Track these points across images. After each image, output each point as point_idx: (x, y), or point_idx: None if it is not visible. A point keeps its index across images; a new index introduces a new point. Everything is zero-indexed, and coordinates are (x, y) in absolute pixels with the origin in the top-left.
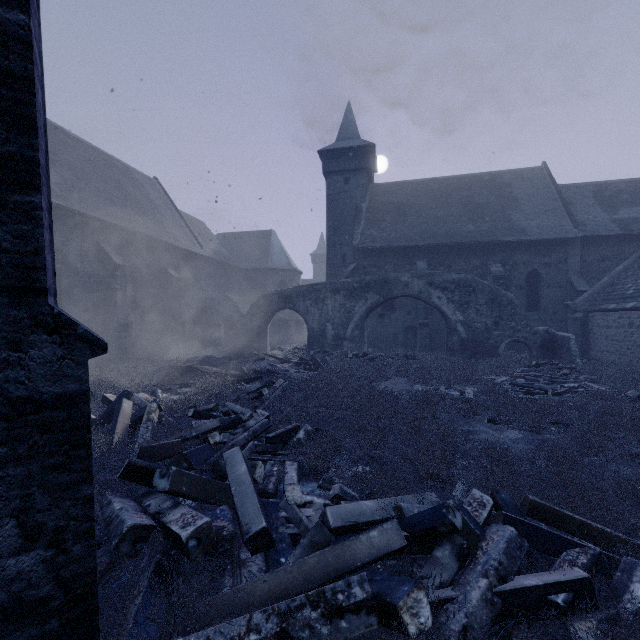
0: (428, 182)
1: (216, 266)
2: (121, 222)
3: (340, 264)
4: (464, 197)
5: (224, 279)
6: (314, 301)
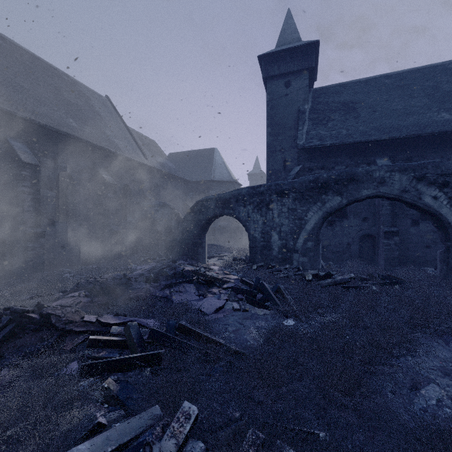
0: (378, 78)
1: (162, 177)
2: (43, 120)
3: (281, 170)
4: (427, 87)
5: (170, 189)
6: (256, 206)
